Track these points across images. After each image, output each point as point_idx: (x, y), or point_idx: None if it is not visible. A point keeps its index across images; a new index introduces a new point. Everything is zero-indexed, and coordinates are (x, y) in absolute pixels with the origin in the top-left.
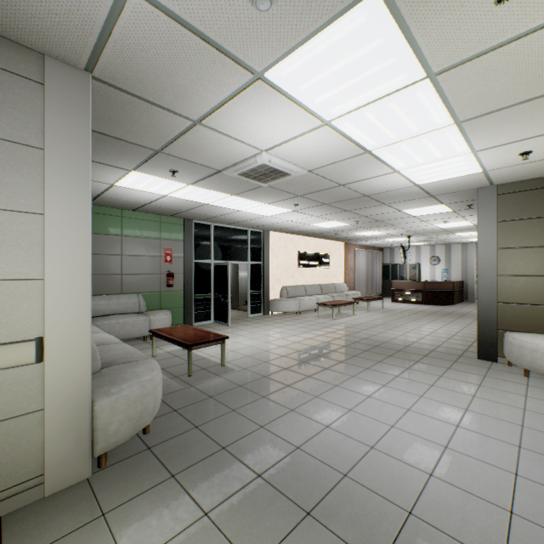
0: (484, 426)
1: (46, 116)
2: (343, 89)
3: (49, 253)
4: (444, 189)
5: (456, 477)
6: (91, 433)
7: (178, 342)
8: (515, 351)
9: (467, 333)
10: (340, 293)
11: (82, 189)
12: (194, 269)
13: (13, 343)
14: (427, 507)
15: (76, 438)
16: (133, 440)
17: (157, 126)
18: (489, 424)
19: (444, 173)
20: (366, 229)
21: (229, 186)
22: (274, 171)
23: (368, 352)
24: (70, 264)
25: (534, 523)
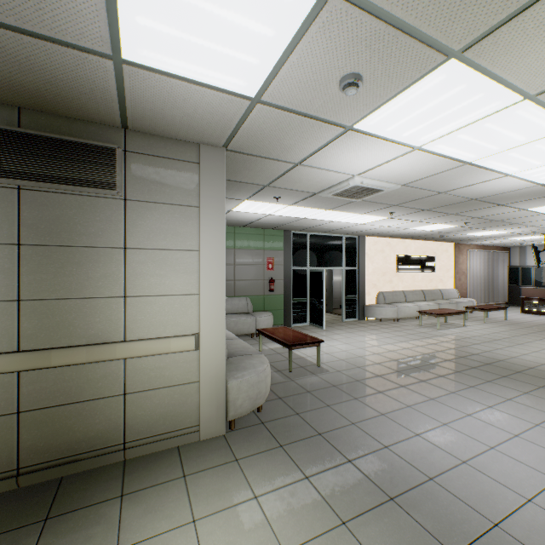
0: None
1: (200, 185)
2: (430, 123)
3: (202, 277)
4: None
5: None
6: (225, 403)
7: (280, 342)
8: None
9: None
10: (448, 300)
11: (220, 230)
12: (291, 276)
13: (184, 336)
14: (516, 526)
15: (217, 404)
16: (250, 415)
17: (267, 170)
18: None
19: None
20: (481, 230)
21: (324, 203)
22: (366, 189)
23: (476, 369)
24: (213, 284)
25: None
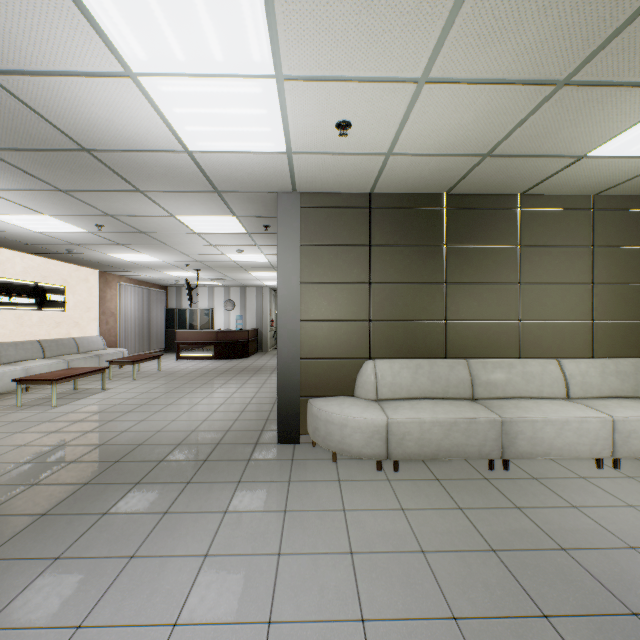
0: None
1: None
2: None
3: None
4: (236, 181)
5: None
6: None
7: None
8: (323, 428)
9: (263, 397)
10: (87, 354)
11: None
12: None
13: None
14: None
15: None
16: None
17: None
18: None
19: (232, 131)
20: (128, 249)
21: None
22: None
23: (90, 487)
24: None
25: None
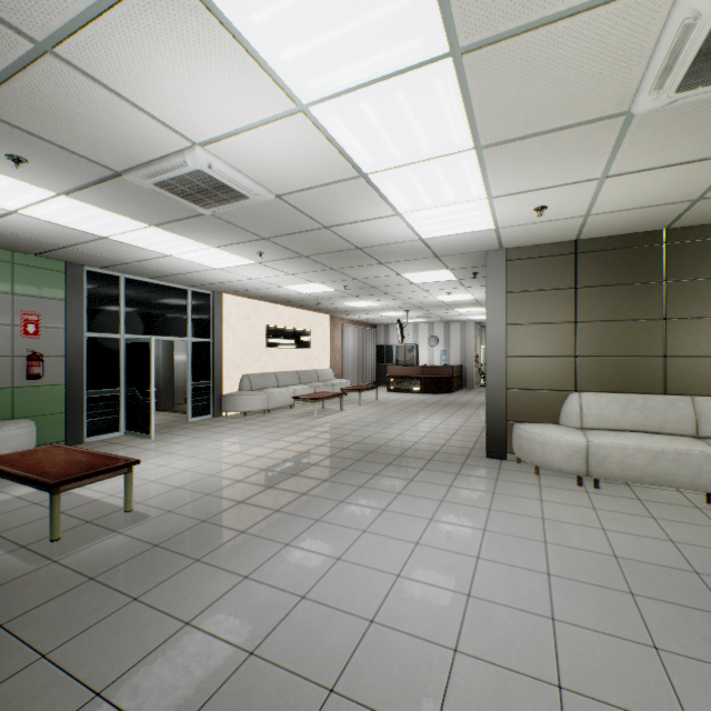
0: (507, 551)
1: None
2: (329, 42)
3: None
4: (452, 249)
5: (488, 644)
6: None
7: (29, 482)
8: (526, 446)
9: (471, 426)
10: (324, 382)
11: None
12: (86, 349)
13: None
14: None
15: None
16: None
17: None
18: (512, 547)
19: (454, 225)
20: (358, 298)
21: (143, 207)
22: (219, 187)
23: (361, 462)
24: None
25: (587, 696)
